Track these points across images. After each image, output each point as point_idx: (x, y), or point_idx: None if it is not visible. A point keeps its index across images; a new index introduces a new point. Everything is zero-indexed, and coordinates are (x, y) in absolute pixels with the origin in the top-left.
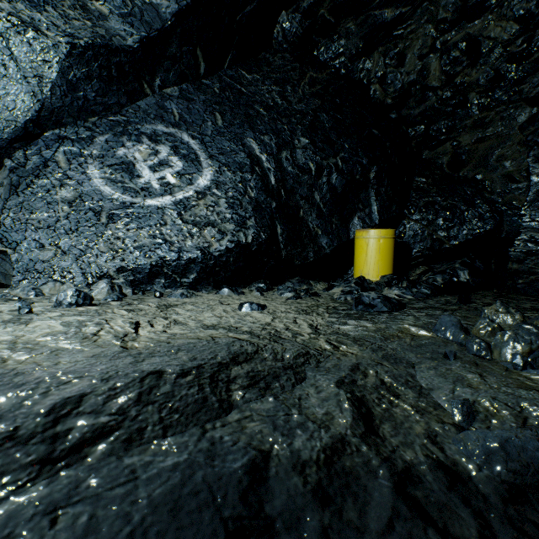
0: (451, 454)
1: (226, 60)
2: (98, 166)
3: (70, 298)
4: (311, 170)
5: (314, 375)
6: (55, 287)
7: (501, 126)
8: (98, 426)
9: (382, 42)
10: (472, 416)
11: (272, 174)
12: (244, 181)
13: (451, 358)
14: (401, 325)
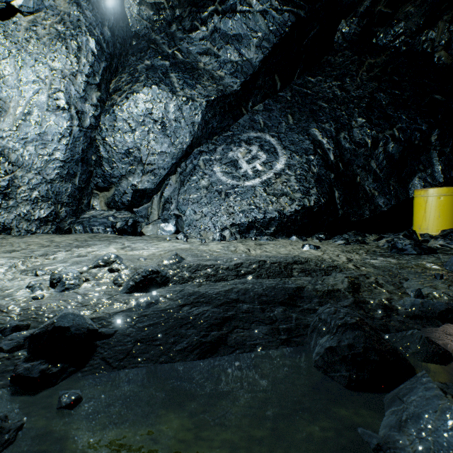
0: (394, 304)
1: (295, 74)
2: (219, 165)
3: (218, 237)
4: (366, 144)
5: (335, 274)
6: (204, 233)
7: None
8: (248, 271)
9: (446, 11)
10: (421, 297)
11: (331, 153)
12: (308, 161)
13: (438, 278)
14: (419, 262)
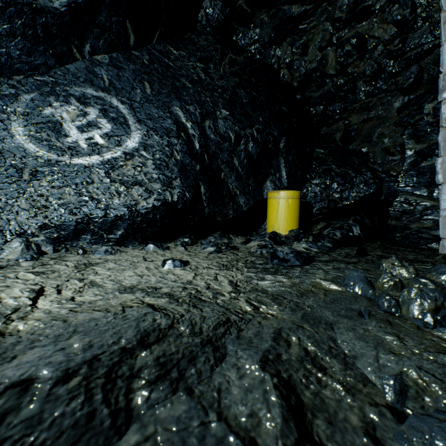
0: None
1: (154, 35)
2: (23, 123)
3: None
4: (231, 138)
5: (235, 350)
6: None
7: (381, 110)
8: None
9: (290, 34)
10: (404, 394)
11: (196, 140)
12: (171, 145)
13: (366, 316)
14: (313, 279)
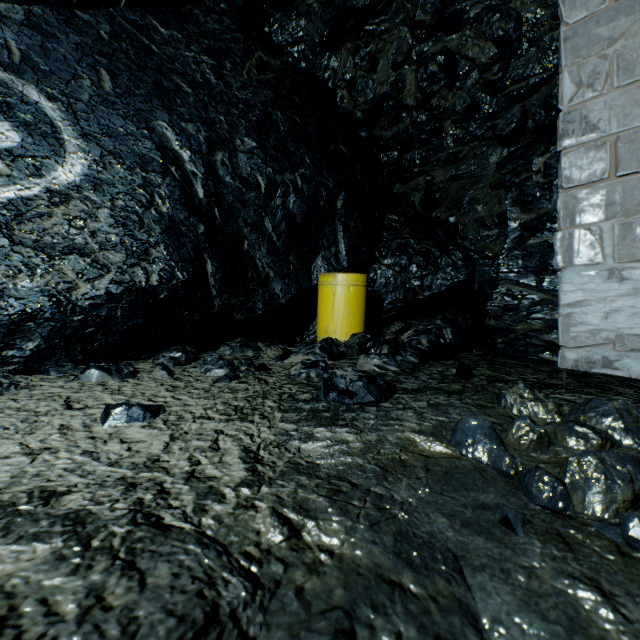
0: None
1: None
2: None
3: None
4: (259, 186)
5: None
6: None
7: (474, 165)
8: None
9: (352, 36)
10: None
11: (199, 183)
12: (149, 185)
13: (519, 529)
14: (401, 433)
